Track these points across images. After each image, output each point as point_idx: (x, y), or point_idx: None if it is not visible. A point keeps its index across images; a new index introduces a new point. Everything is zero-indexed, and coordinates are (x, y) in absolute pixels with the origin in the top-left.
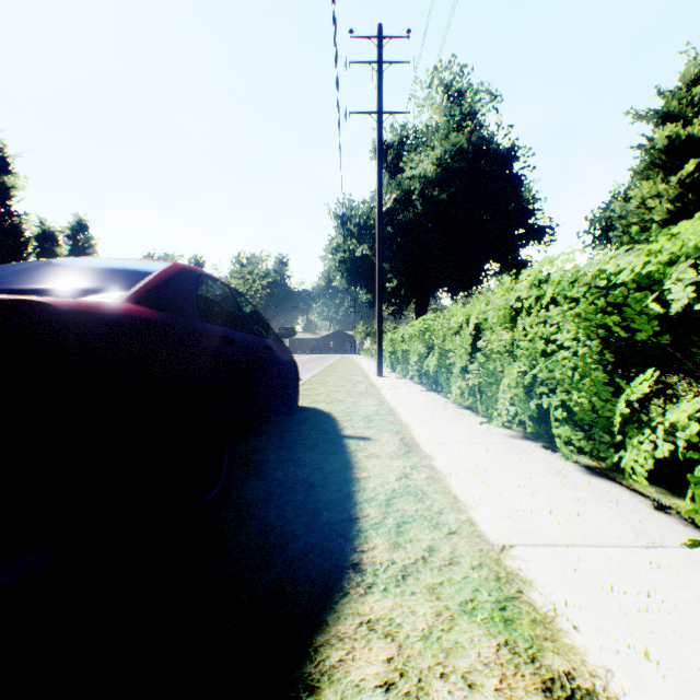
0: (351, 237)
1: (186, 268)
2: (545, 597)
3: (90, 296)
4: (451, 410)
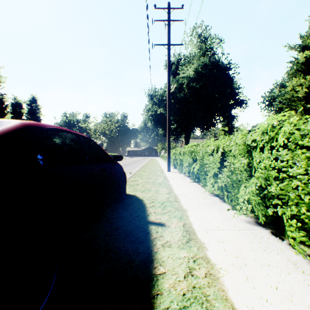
0: (155, 105)
1: (30, 125)
2: None
3: None
4: (208, 197)
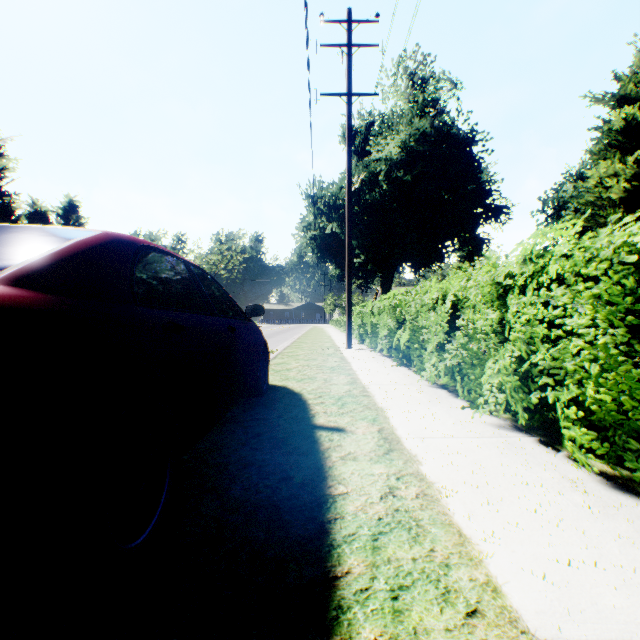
0: (321, 216)
1: (120, 238)
2: None
3: None
4: (426, 390)
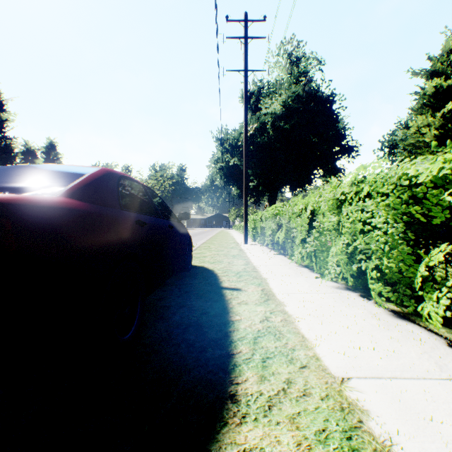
0: (227, 153)
1: (110, 172)
2: (381, 427)
3: (33, 192)
4: (294, 268)
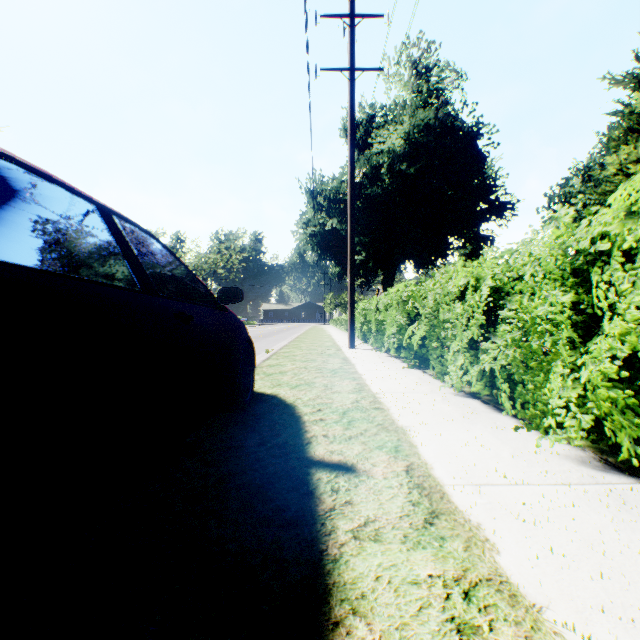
0: (321, 211)
1: None
2: None
3: None
4: (454, 400)
